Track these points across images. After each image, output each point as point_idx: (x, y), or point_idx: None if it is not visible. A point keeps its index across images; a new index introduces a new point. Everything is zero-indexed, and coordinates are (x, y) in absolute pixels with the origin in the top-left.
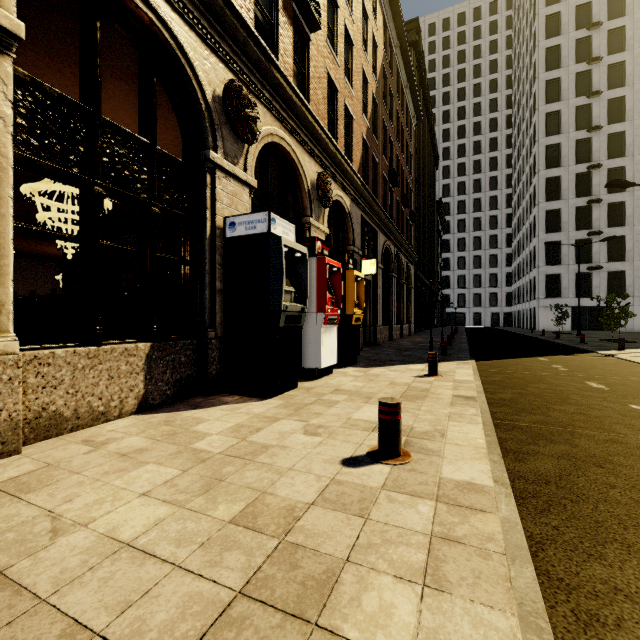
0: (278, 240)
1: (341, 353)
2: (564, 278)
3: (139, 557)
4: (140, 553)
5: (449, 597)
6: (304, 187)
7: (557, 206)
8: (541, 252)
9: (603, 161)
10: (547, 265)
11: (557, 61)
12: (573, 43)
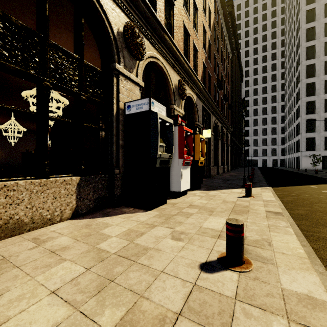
0: (155, 114)
1: (192, 182)
2: (317, 139)
3: None
4: None
5: None
6: (171, 88)
7: (313, 99)
8: (303, 125)
9: None
10: (307, 132)
11: (313, 17)
12: (323, 6)
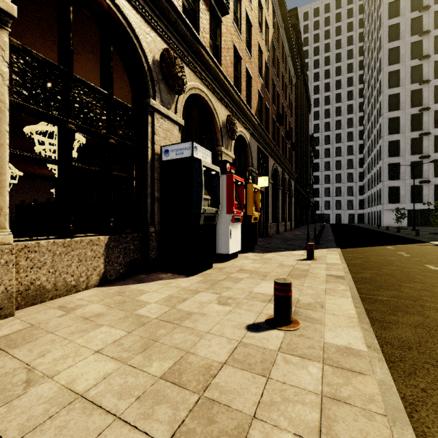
0: (199, 162)
1: (243, 243)
2: (402, 189)
3: (89, 408)
4: (90, 404)
5: None
6: (217, 125)
7: (397, 138)
8: (385, 171)
9: (431, 105)
10: (389, 180)
11: (397, 35)
12: (409, 21)
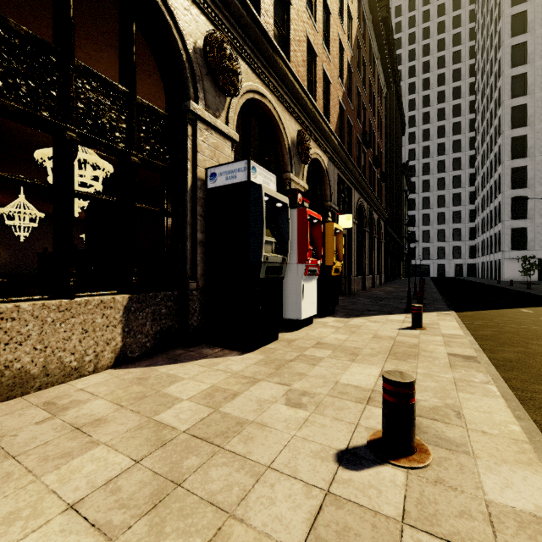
0: (258, 188)
1: (320, 303)
2: (530, 231)
3: None
4: None
5: None
6: (285, 144)
7: (523, 163)
8: (506, 207)
9: None
10: (512, 219)
11: (523, 26)
12: (539, 8)
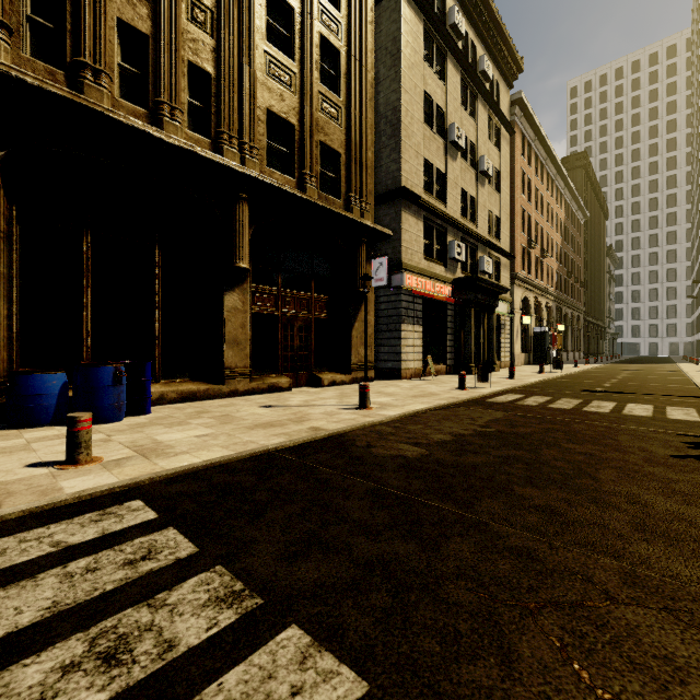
0: (548, 333)
1: None
2: None
3: None
4: None
5: (582, 368)
6: (541, 308)
7: None
8: None
9: None
10: None
11: None
12: None
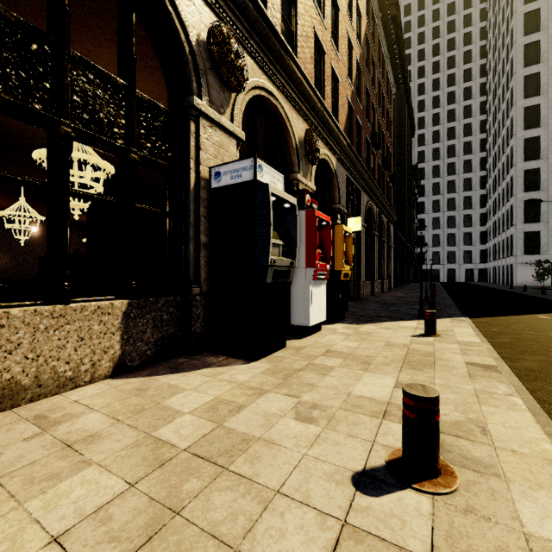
0: (265, 187)
1: (329, 309)
2: (543, 235)
3: None
4: None
5: None
6: (292, 144)
7: (536, 165)
8: (519, 210)
9: None
10: (525, 223)
11: (536, 25)
12: None
